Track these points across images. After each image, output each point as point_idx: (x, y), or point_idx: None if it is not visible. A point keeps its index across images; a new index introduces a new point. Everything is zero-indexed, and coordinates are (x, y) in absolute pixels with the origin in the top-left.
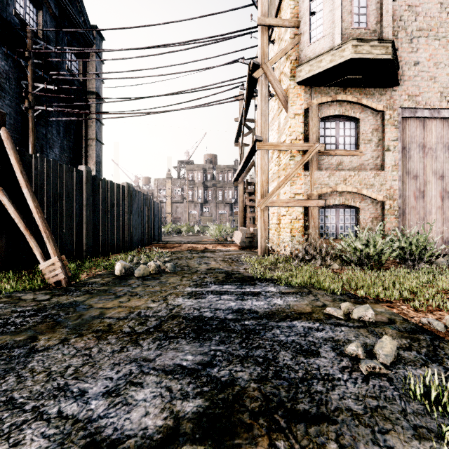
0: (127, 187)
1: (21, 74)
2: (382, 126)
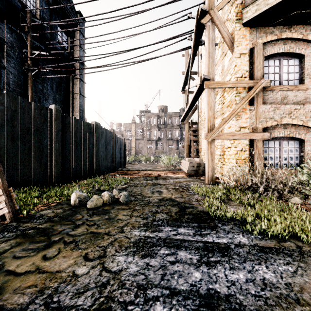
0: (95, 125)
1: (23, 44)
2: None
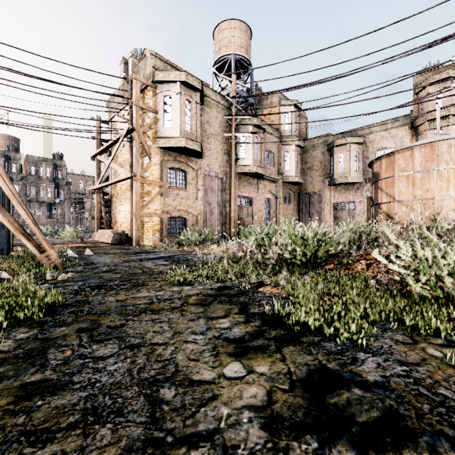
0: None
1: None
2: (196, 177)
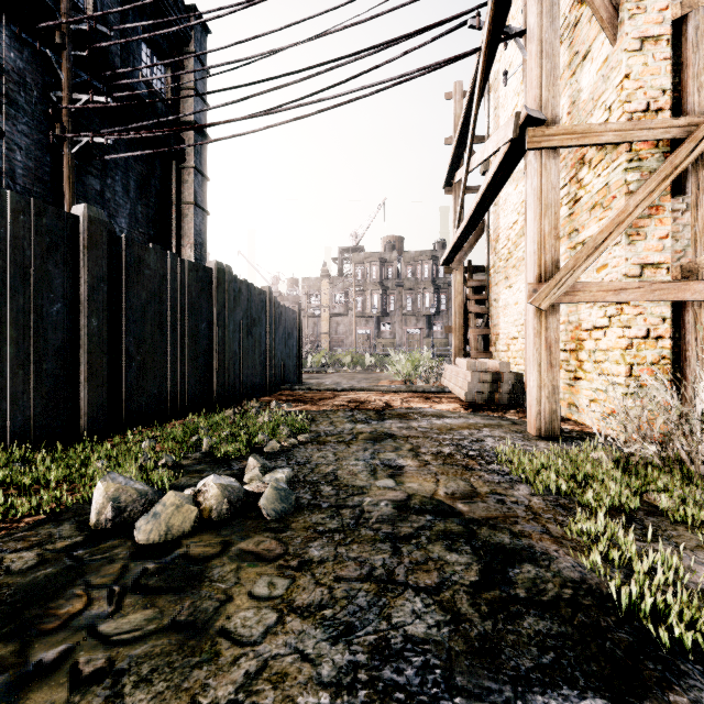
0: (216, 271)
1: (50, 78)
2: None
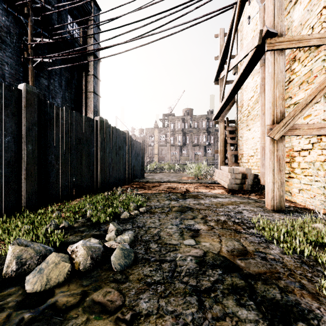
0: (99, 122)
1: (22, 30)
2: None
